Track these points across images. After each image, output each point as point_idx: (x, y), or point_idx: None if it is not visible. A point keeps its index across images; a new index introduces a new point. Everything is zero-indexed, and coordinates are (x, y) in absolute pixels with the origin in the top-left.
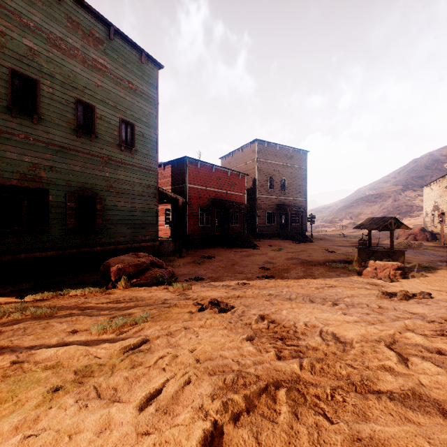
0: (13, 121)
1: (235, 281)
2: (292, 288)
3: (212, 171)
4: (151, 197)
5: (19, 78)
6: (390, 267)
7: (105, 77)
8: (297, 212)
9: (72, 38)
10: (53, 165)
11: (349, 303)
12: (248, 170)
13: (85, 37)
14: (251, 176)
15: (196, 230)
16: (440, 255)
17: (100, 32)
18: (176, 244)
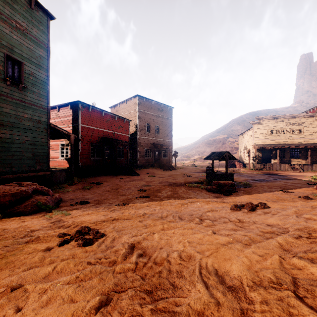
0: None
1: (117, 203)
2: (163, 205)
3: (102, 115)
4: (42, 131)
5: None
6: (227, 185)
7: None
8: (166, 149)
9: None
10: None
11: (212, 218)
12: (132, 117)
13: None
14: (134, 122)
15: (88, 161)
16: (250, 176)
17: None
18: (68, 174)
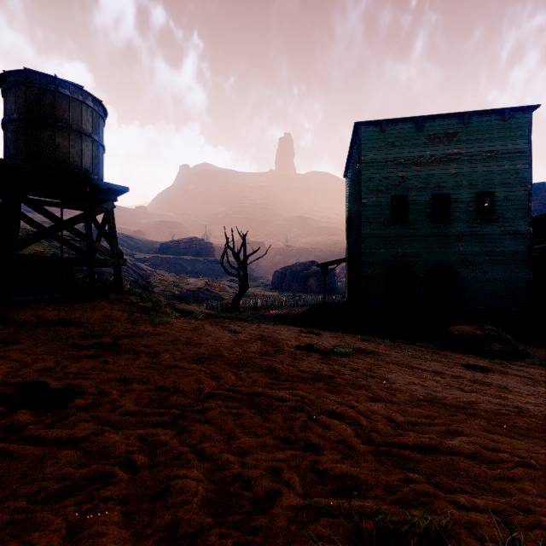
0: (393, 228)
1: None
2: None
3: None
4: (519, 264)
5: (396, 199)
6: None
7: (458, 163)
8: None
9: (430, 150)
10: (416, 251)
11: None
12: None
13: (440, 141)
14: None
15: None
16: None
17: (454, 126)
18: None
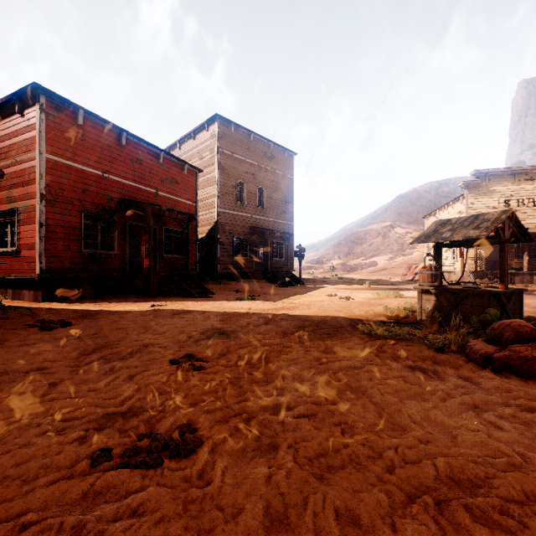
0: None
1: None
2: None
3: (120, 143)
4: None
5: None
6: None
7: None
8: (280, 241)
9: None
10: None
11: None
12: (205, 168)
13: None
14: (209, 177)
15: (74, 259)
16: None
17: None
18: None
